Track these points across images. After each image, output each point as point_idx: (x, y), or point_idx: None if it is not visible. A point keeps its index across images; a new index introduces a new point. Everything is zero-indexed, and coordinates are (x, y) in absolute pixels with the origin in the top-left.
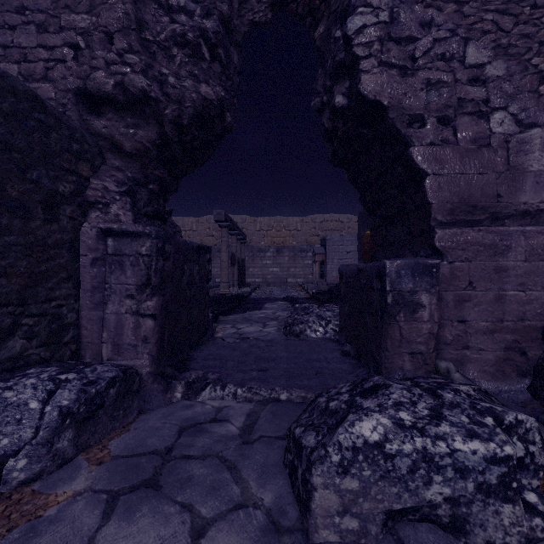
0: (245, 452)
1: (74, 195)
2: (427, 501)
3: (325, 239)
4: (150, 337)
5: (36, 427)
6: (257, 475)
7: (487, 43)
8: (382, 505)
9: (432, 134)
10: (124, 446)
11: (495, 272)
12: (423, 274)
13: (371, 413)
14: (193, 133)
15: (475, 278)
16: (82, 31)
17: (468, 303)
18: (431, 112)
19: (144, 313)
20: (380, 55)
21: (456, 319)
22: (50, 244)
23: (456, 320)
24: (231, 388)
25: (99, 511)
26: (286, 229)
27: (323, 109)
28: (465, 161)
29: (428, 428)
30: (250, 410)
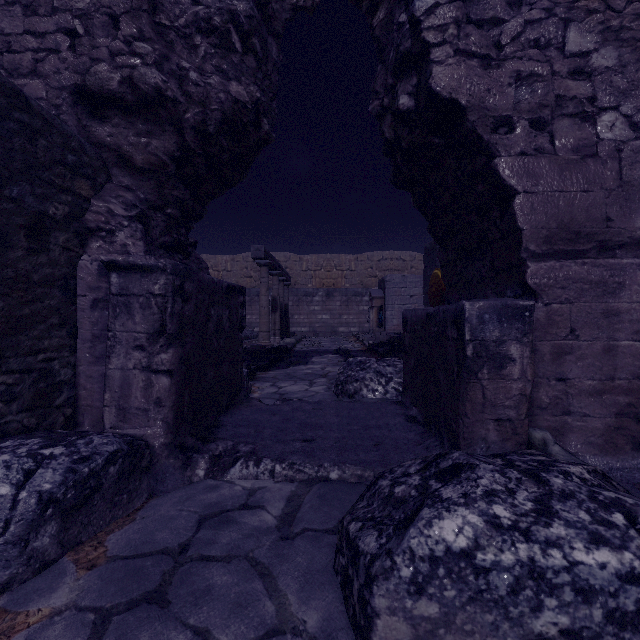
0: (283, 552)
1: (69, 219)
2: (536, 634)
3: (384, 280)
4: (165, 398)
5: (6, 521)
6: (299, 586)
7: (593, 26)
8: (471, 639)
9: (523, 141)
10: (125, 543)
11: (604, 316)
12: (513, 318)
13: (455, 507)
14: (221, 143)
15: (578, 324)
16: (81, 12)
17: (570, 355)
18: (522, 113)
19: (158, 368)
20: (456, 42)
21: (553, 376)
22: (36, 280)
23: (554, 378)
24: (268, 463)
25: (81, 639)
26: (338, 268)
27: (383, 114)
28: (565, 175)
29: (535, 530)
30: (291, 492)
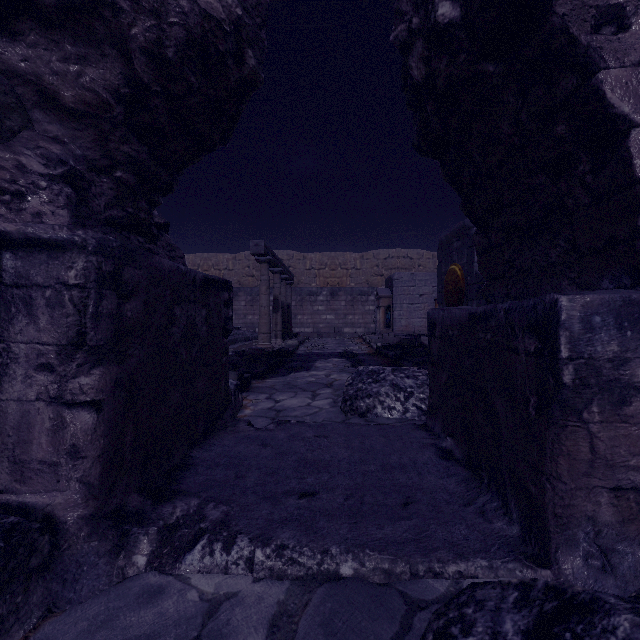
0: None
1: None
2: None
3: (392, 278)
4: (86, 446)
5: None
6: None
7: None
8: None
9: None
10: None
11: None
12: None
13: None
14: (187, 78)
15: None
16: None
17: None
18: None
19: (74, 399)
20: None
21: None
22: None
23: None
24: (243, 547)
25: None
26: (343, 267)
27: (411, 43)
28: None
29: None
30: (278, 605)
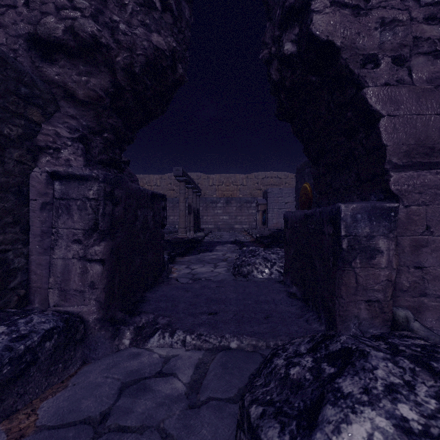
0: (190, 422)
1: (22, 138)
2: None
3: (267, 192)
4: (98, 282)
5: None
6: None
7: None
8: None
9: (386, 74)
10: (55, 411)
11: None
12: (381, 218)
13: (360, 408)
14: (145, 82)
15: (433, 222)
16: None
17: (426, 248)
18: (385, 52)
19: (92, 258)
20: None
21: (412, 265)
22: None
23: (413, 266)
24: (180, 334)
25: None
26: (234, 184)
27: (271, 60)
28: (421, 101)
29: None
30: (199, 360)
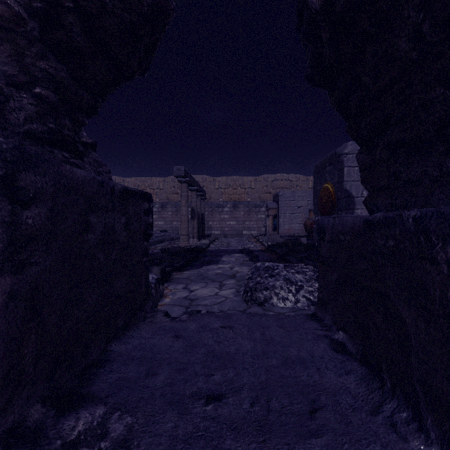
0: None
1: None
2: None
3: (278, 195)
4: None
5: None
6: None
7: None
8: None
9: None
10: None
11: None
12: None
13: None
14: None
15: None
16: None
17: None
18: None
19: None
20: None
21: None
22: None
23: None
24: None
25: None
26: (242, 187)
27: None
28: None
29: None
30: None
